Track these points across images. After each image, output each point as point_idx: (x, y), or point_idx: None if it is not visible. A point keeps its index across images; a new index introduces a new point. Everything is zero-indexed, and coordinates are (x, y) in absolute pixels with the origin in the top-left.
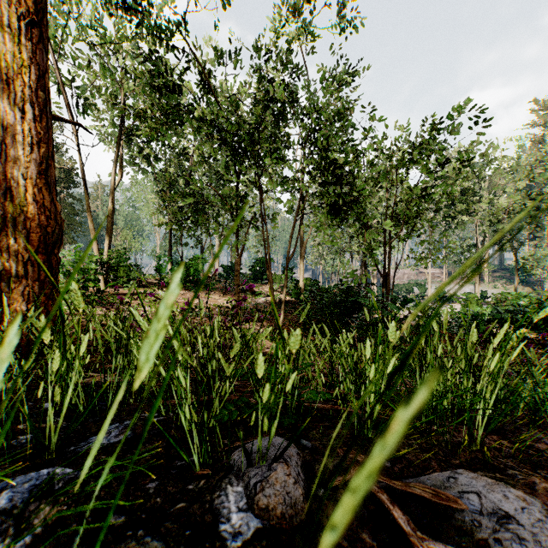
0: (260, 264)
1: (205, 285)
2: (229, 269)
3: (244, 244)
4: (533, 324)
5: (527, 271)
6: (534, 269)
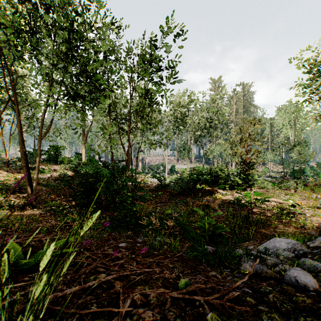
0: (54, 149)
1: None
2: (27, 153)
3: None
4: (207, 181)
5: (207, 156)
6: (210, 155)
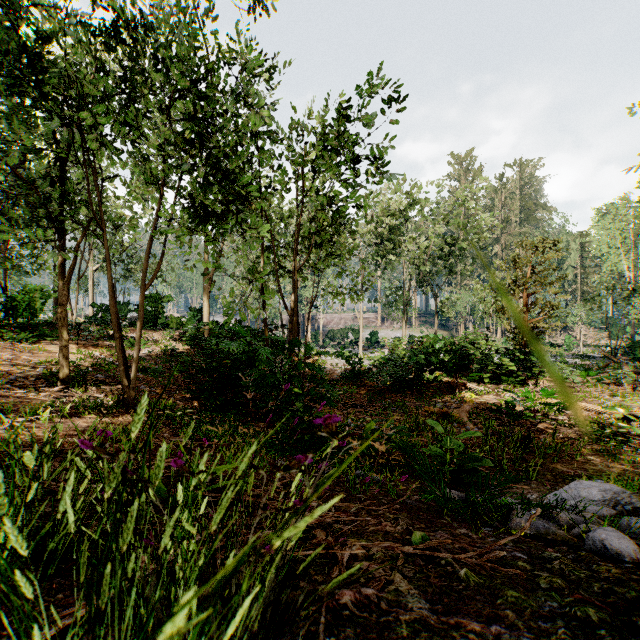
0: (152, 302)
1: (40, 332)
2: (105, 309)
3: (73, 261)
4: (446, 366)
5: (444, 314)
6: (450, 312)
